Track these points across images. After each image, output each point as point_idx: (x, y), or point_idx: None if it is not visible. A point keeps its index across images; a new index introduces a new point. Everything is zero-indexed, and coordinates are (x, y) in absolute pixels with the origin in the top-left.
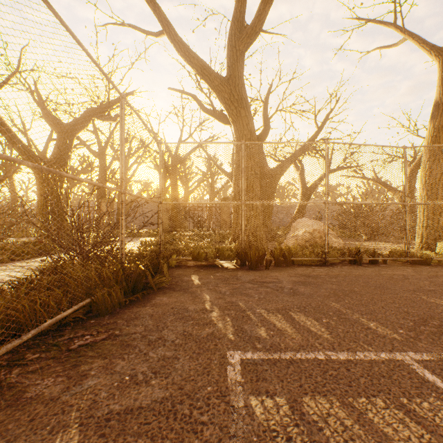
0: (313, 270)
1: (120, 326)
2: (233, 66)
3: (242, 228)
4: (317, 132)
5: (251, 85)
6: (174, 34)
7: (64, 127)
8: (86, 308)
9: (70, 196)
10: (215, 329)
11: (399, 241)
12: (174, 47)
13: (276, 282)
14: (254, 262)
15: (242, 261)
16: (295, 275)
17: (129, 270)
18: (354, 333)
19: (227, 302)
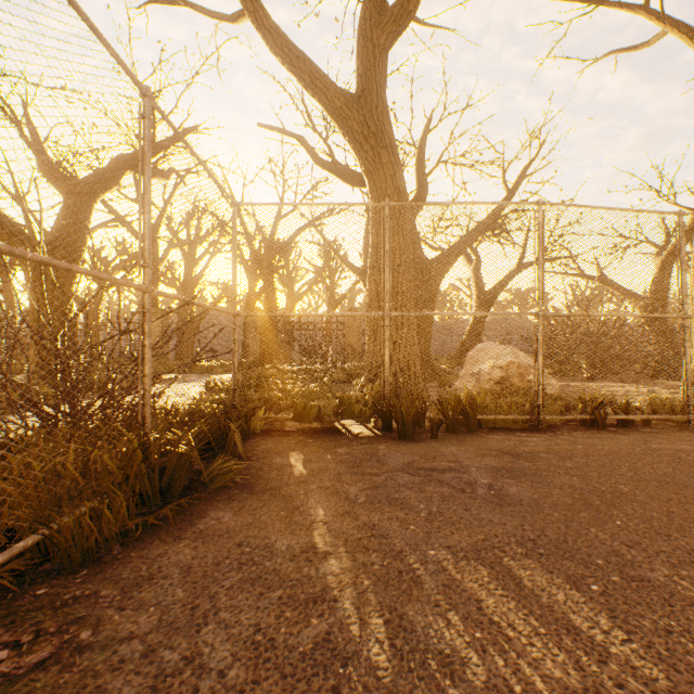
0: (520, 440)
1: (100, 609)
2: (368, 73)
3: (386, 360)
4: (506, 198)
5: (397, 119)
6: (263, 15)
7: (74, 185)
8: (32, 555)
9: (102, 307)
10: (335, 623)
11: (645, 381)
12: (264, 39)
13: (456, 469)
14: (409, 426)
15: (386, 423)
16: (489, 453)
17: (158, 451)
18: (689, 636)
19: (361, 525)
